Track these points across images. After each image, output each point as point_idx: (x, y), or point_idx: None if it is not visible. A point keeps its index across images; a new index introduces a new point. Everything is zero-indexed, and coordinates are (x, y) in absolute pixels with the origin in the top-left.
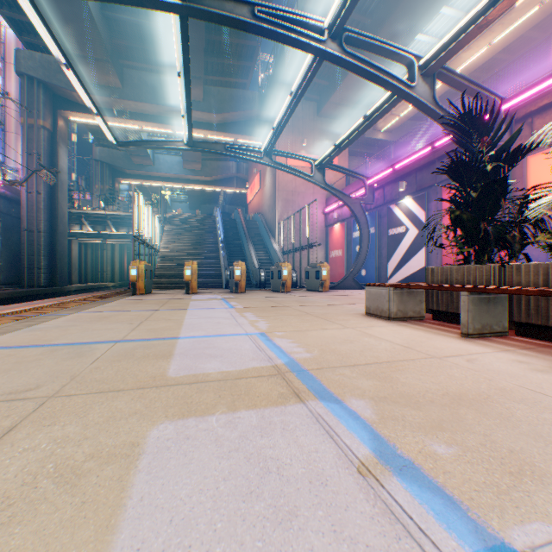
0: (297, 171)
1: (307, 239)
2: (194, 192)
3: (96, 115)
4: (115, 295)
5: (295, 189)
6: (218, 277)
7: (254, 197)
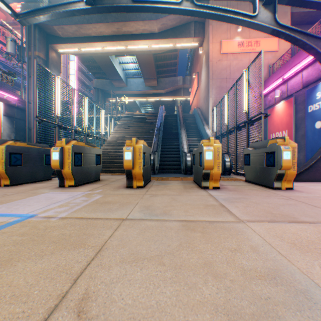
0: (230, 12)
1: (245, 113)
2: (156, 105)
3: None
4: None
5: (229, 75)
6: None
7: (193, 98)
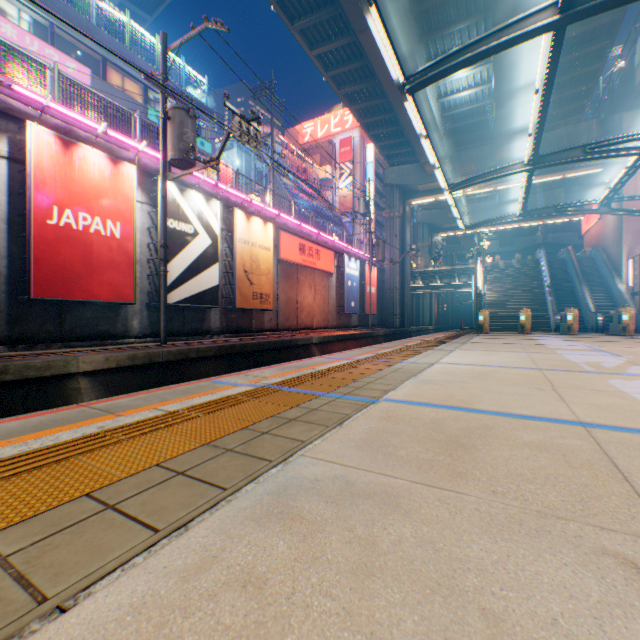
0: None
1: None
2: (506, 230)
3: (457, 219)
4: (465, 333)
5: None
6: (544, 321)
7: (588, 228)
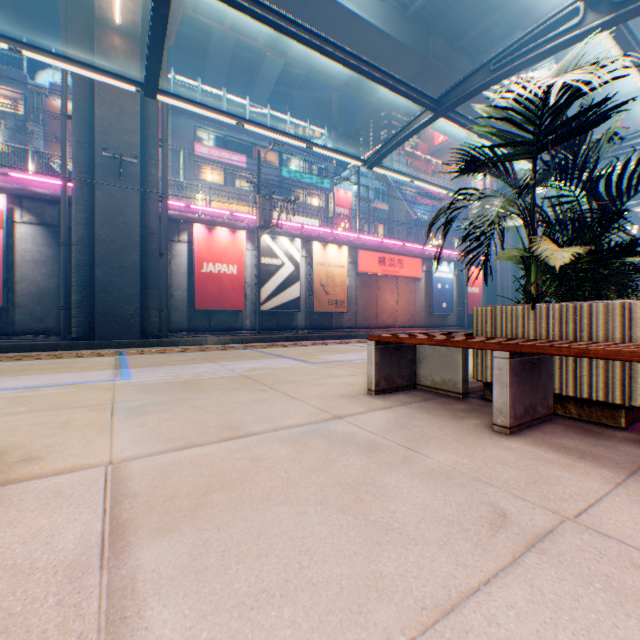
0: None
1: None
2: None
3: None
4: None
5: None
6: None
7: None
